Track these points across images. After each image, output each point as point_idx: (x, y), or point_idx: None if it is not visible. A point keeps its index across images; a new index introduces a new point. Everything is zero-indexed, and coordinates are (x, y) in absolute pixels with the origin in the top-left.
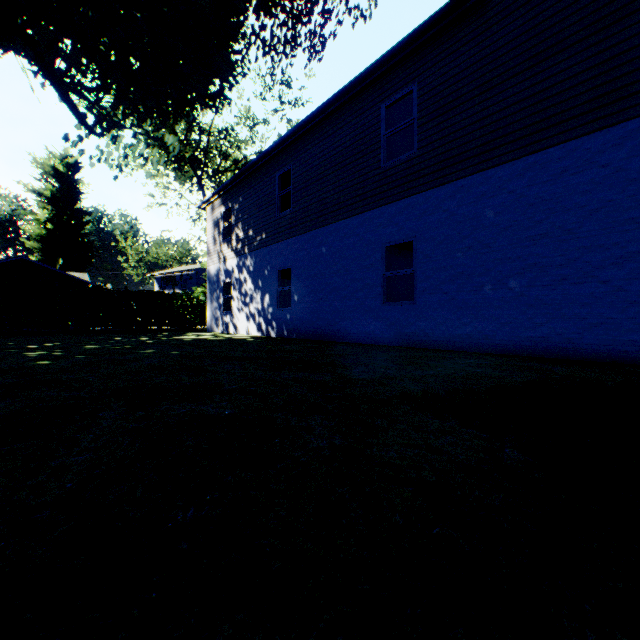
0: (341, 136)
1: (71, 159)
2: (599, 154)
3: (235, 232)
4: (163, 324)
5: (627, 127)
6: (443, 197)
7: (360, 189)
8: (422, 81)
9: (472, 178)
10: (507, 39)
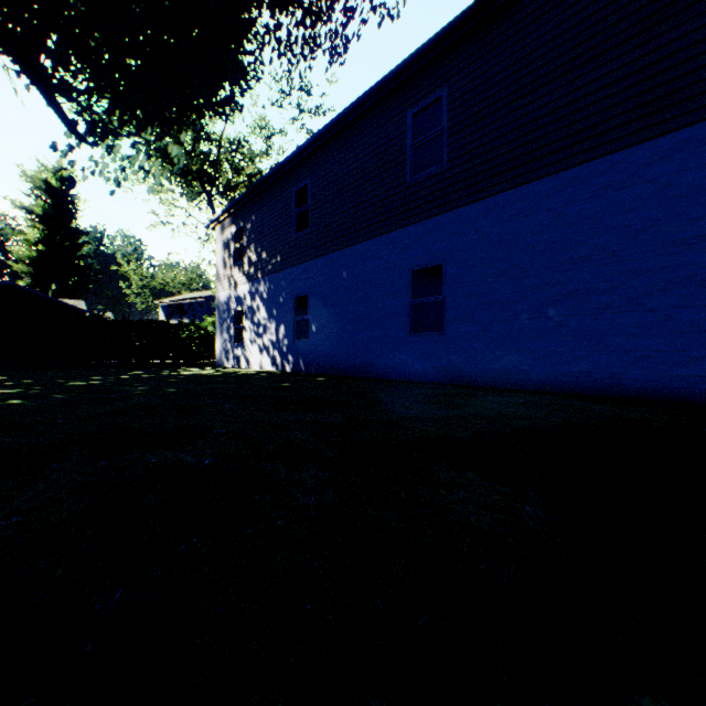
0: (363, 147)
1: (65, 172)
2: (645, 168)
3: (247, 255)
4: (167, 357)
5: (676, 138)
6: (475, 215)
7: (384, 206)
8: (452, 86)
9: (507, 194)
10: (545, 39)
